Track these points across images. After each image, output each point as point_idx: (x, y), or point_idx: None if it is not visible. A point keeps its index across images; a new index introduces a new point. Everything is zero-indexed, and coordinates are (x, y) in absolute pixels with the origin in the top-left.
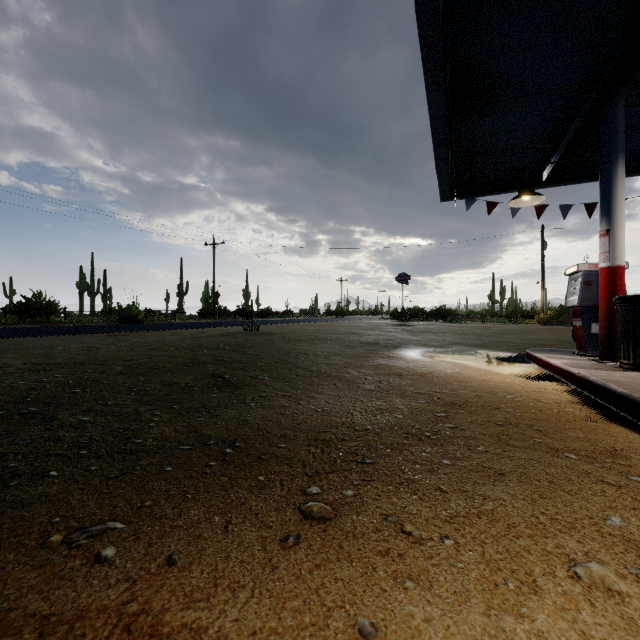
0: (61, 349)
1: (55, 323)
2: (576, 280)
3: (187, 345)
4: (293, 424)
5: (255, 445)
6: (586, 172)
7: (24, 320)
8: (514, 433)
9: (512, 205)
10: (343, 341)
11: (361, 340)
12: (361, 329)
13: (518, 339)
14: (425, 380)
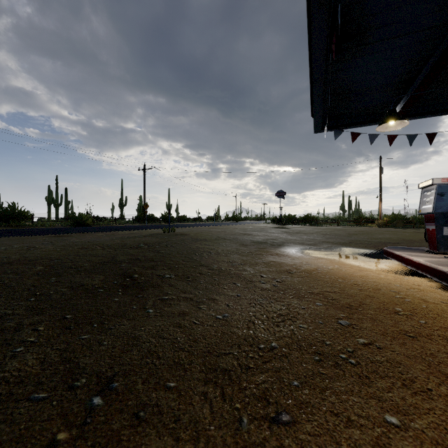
0: (3, 249)
1: (24, 226)
2: (429, 192)
3: (113, 244)
4: (190, 342)
5: (137, 385)
6: (428, 109)
7: (0, 224)
8: (437, 352)
9: (379, 130)
10: (239, 240)
11: (253, 240)
12: (251, 231)
13: (369, 238)
14: (313, 277)
